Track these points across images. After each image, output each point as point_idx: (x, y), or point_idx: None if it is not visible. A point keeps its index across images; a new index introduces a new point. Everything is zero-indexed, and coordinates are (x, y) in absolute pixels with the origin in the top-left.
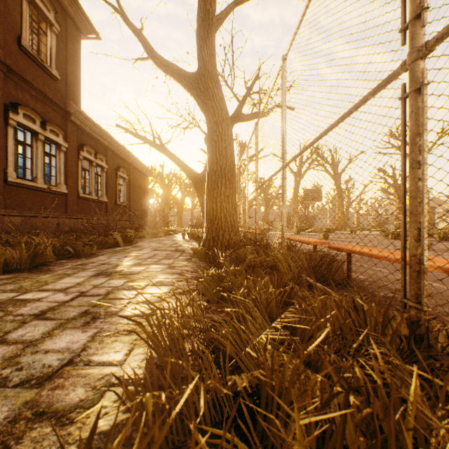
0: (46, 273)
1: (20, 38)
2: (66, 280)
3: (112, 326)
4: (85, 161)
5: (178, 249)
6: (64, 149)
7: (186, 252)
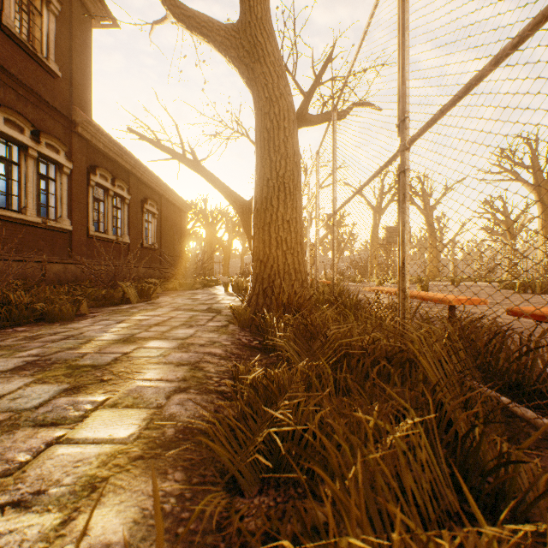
0: None
1: (0, 14)
2: None
3: None
4: (100, 189)
5: (212, 308)
6: (68, 170)
7: (223, 313)
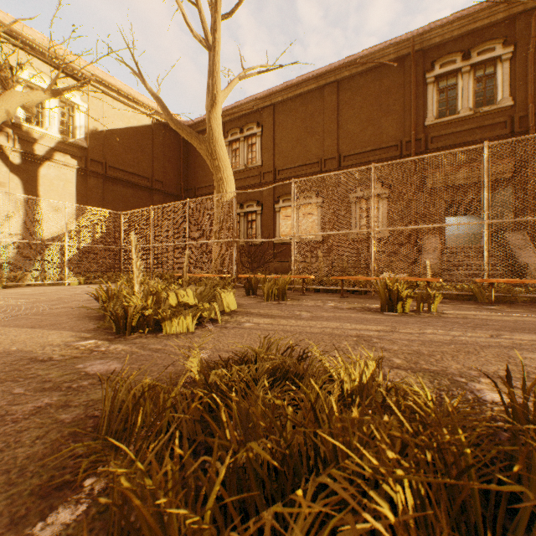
0: None
1: None
2: None
3: None
4: None
5: None
6: None
7: None
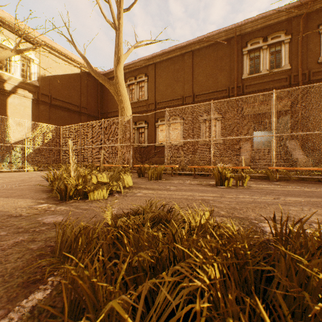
0: None
1: None
2: None
3: None
4: None
5: None
6: None
7: None
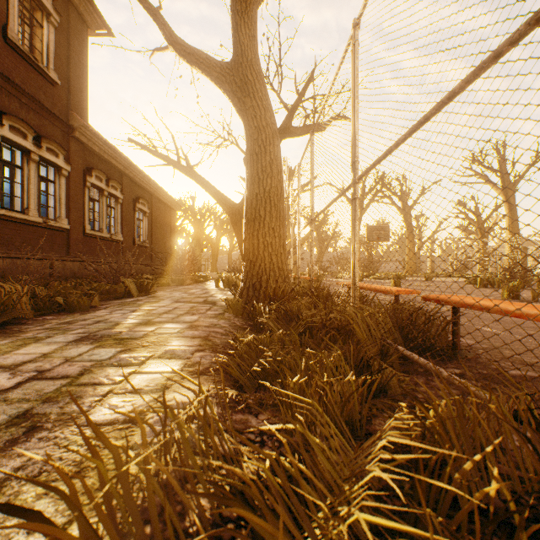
0: (9, 336)
1: (6, 29)
2: (29, 348)
3: (55, 451)
4: (95, 190)
5: (208, 300)
6: (66, 173)
7: (218, 304)
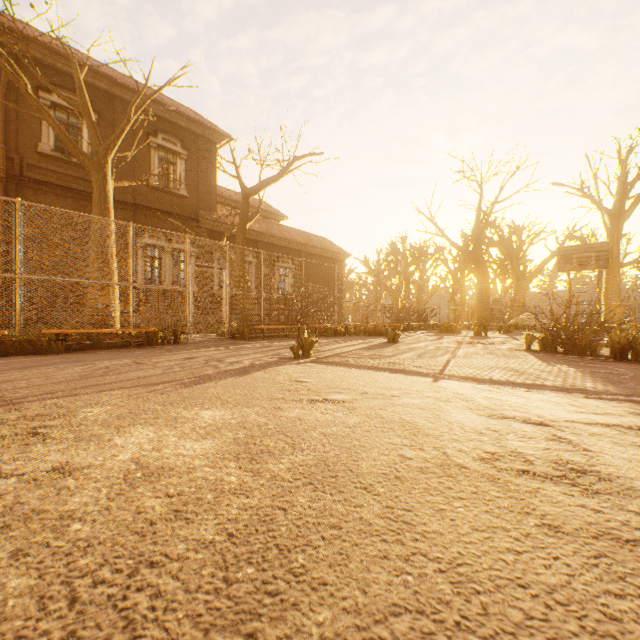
0: None
1: (149, 180)
2: None
3: None
4: None
5: None
6: (194, 254)
7: None
